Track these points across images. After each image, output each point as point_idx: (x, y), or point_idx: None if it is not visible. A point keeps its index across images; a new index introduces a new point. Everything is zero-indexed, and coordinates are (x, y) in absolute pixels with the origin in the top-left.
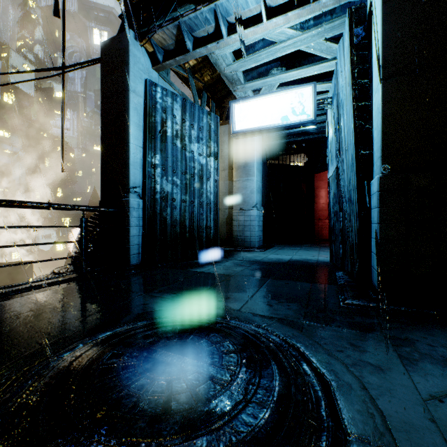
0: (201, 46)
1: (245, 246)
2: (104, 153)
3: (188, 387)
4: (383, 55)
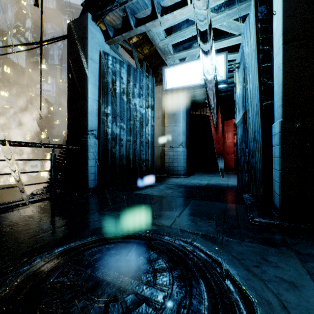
0: (141, 25)
1: (174, 173)
2: (69, 105)
3: (123, 312)
4: (284, 25)
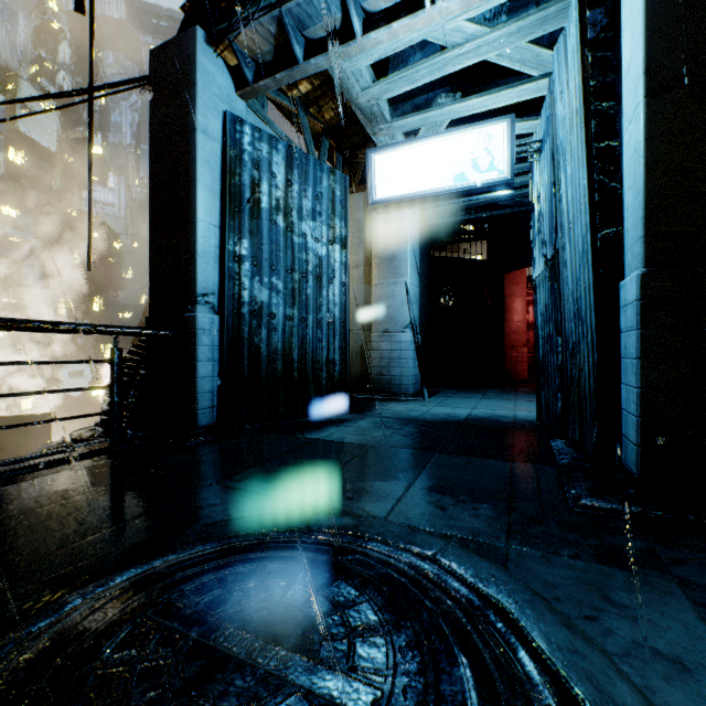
0: (318, 54)
1: (392, 391)
2: (154, 237)
3: None
4: (648, 52)
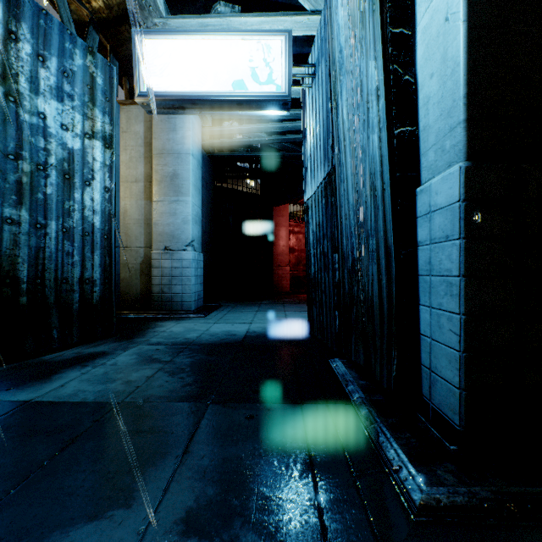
0: None
1: (174, 309)
2: None
3: None
4: None
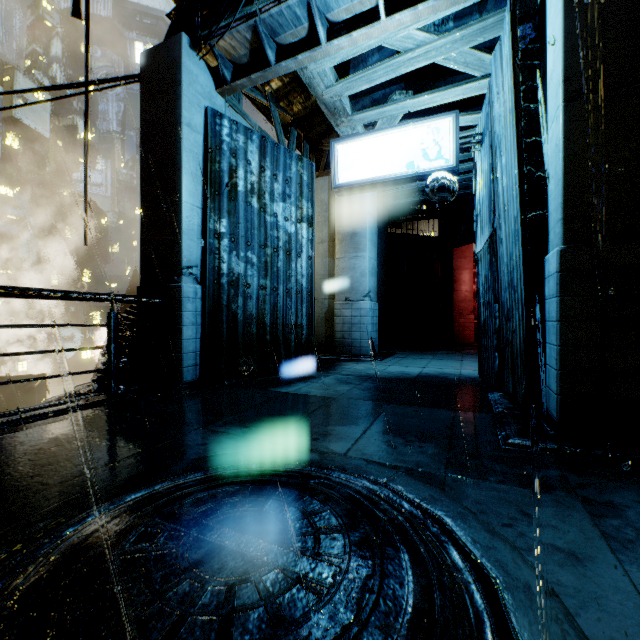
0: (288, 57)
1: (353, 353)
2: (144, 216)
3: (262, 598)
4: (566, 64)
